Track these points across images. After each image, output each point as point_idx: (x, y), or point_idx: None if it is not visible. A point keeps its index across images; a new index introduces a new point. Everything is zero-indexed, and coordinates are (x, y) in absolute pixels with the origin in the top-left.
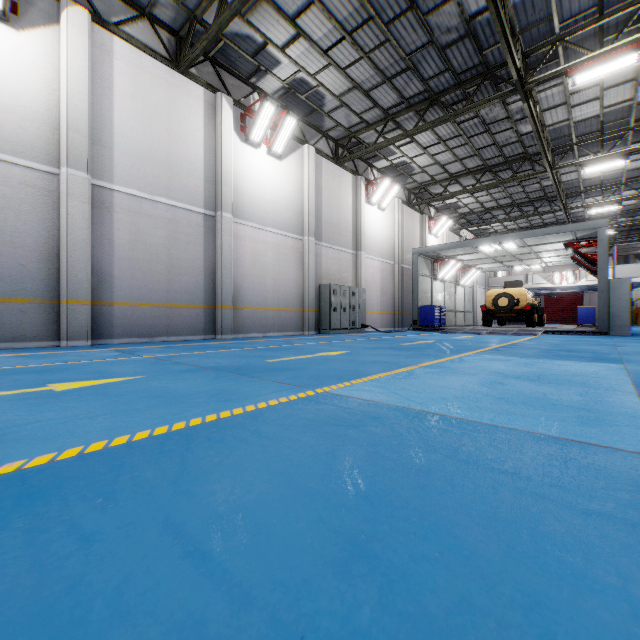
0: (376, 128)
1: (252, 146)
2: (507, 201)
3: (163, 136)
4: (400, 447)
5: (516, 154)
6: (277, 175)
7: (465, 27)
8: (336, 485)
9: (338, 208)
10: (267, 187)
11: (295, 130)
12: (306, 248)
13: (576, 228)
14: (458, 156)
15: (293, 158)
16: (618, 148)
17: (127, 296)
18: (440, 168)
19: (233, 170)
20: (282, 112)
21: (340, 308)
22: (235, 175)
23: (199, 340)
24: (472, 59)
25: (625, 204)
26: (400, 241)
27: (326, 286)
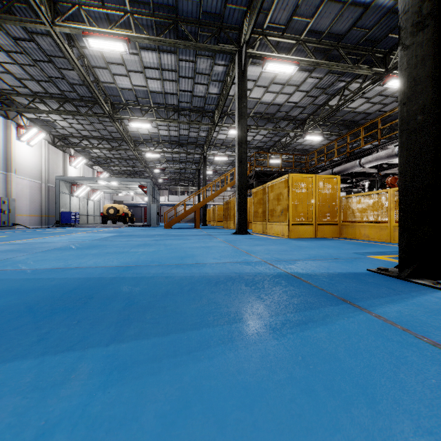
0: (26, 97)
1: None
2: (119, 156)
3: None
4: (36, 244)
5: (118, 137)
6: None
7: (82, 82)
8: (23, 246)
9: None
10: None
11: None
12: None
13: (140, 181)
14: (87, 128)
15: None
16: (160, 148)
17: None
18: (76, 130)
19: None
20: None
21: None
22: None
23: None
24: (88, 94)
25: (170, 169)
26: (47, 168)
27: None
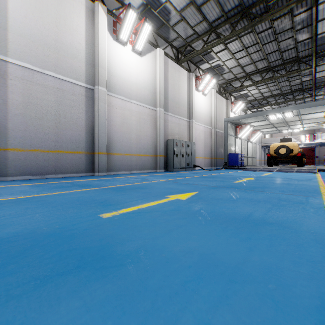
0: (203, 38)
1: (121, 44)
2: (277, 92)
3: (52, 27)
4: None
5: (290, 58)
6: (139, 66)
7: None
8: None
9: (178, 92)
10: (132, 73)
11: (151, 38)
12: (158, 115)
13: None
14: (253, 60)
15: (149, 56)
16: None
17: (21, 144)
18: (240, 69)
19: (107, 59)
20: (141, 20)
21: (180, 154)
22: (109, 62)
23: (80, 177)
24: None
25: None
26: (215, 115)
27: (171, 140)
